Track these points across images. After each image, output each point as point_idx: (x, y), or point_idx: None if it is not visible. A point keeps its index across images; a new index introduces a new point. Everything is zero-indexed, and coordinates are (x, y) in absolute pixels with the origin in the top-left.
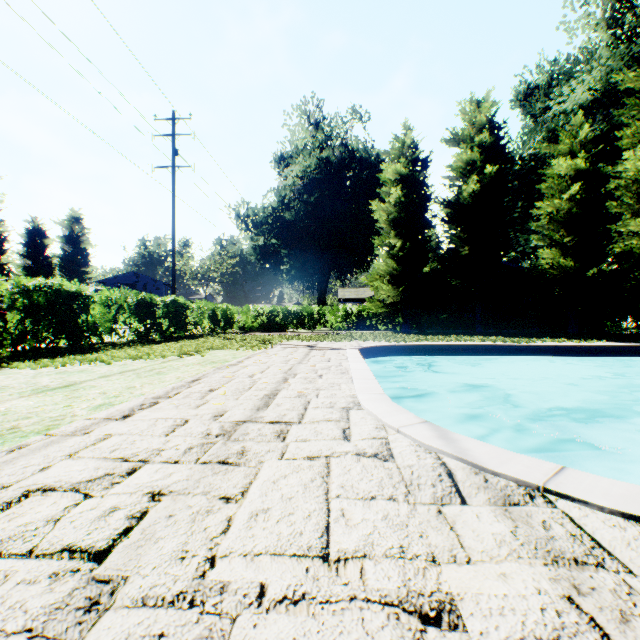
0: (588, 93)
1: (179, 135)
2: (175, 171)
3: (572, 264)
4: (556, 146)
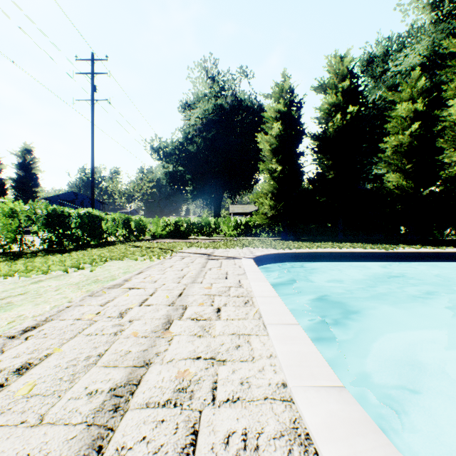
0: (417, 58)
1: (97, 73)
2: (93, 104)
3: (412, 186)
4: (399, 94)
